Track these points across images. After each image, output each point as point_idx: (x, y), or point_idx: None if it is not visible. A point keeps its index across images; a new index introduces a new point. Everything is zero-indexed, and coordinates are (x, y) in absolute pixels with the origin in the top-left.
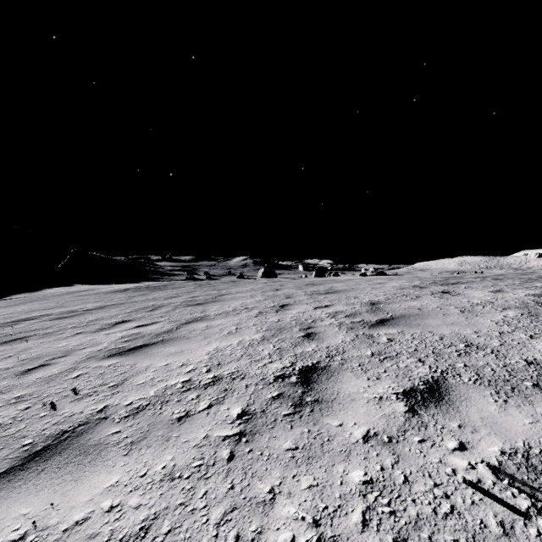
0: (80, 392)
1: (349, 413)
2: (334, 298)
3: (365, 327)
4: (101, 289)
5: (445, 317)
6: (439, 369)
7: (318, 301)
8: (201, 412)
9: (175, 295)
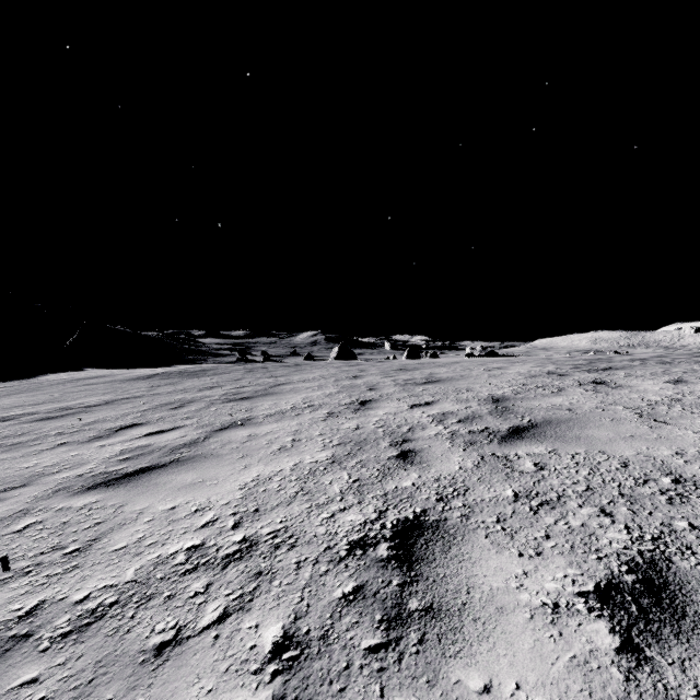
0: (13, 565)
1: (499, 651)
2: (437, 391)
3: (493, 441)
4: (117, 375)
5: (615, 424)
6: (647, 534)
7: (414, 394)
8: (203, 633)
9: (215, 384)
